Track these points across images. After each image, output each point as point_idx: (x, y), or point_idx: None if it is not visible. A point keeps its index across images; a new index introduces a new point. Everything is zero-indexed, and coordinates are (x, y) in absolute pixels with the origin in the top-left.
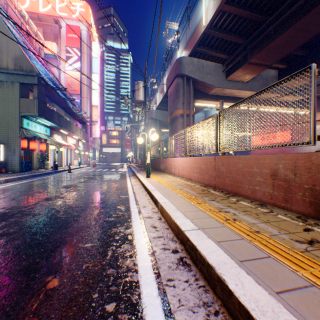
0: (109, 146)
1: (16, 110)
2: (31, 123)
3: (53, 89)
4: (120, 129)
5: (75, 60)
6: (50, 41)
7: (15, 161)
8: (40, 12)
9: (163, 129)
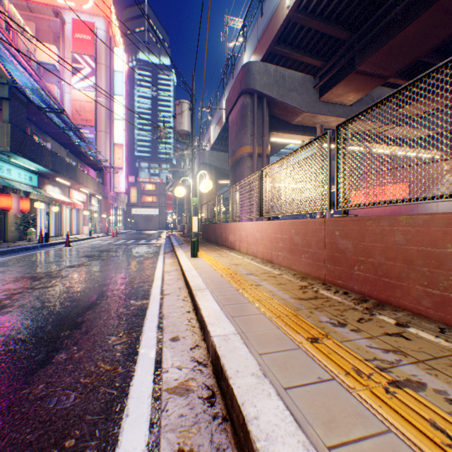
0: (141, 206)
1: None
2: None
3: (41, 110)
4: (157, 180)
5: (87, 74)
6: (48, 43)
7: None
8: None
9: (220, 180)
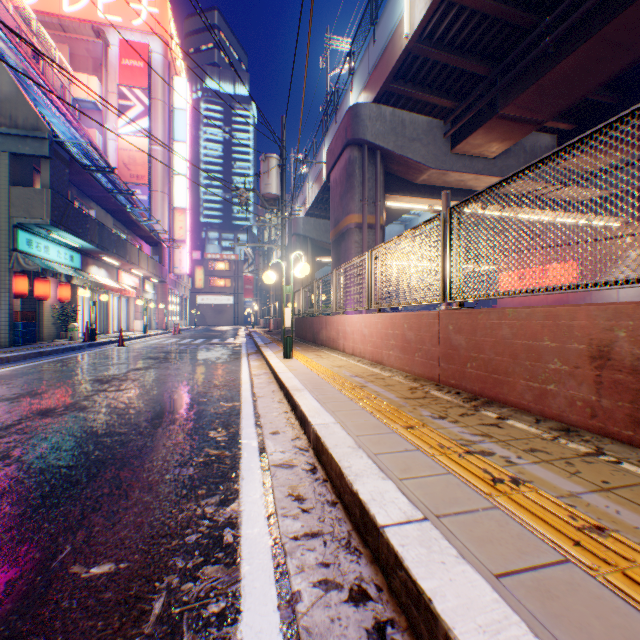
0: (209, 292)
1: (2, 212)
2: (36, 240)
3: (87, 169)
4: (232, 257)
5: (139, 114)
6: (86, 73)
7: (0, 322)
8: (65, 12)
9: (319, 257)
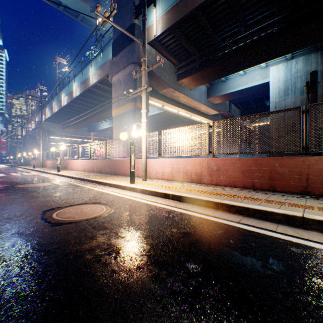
0: None
1: None
2: None
3: None
4: None
5: None
6: None
7: None
8: None
9: None
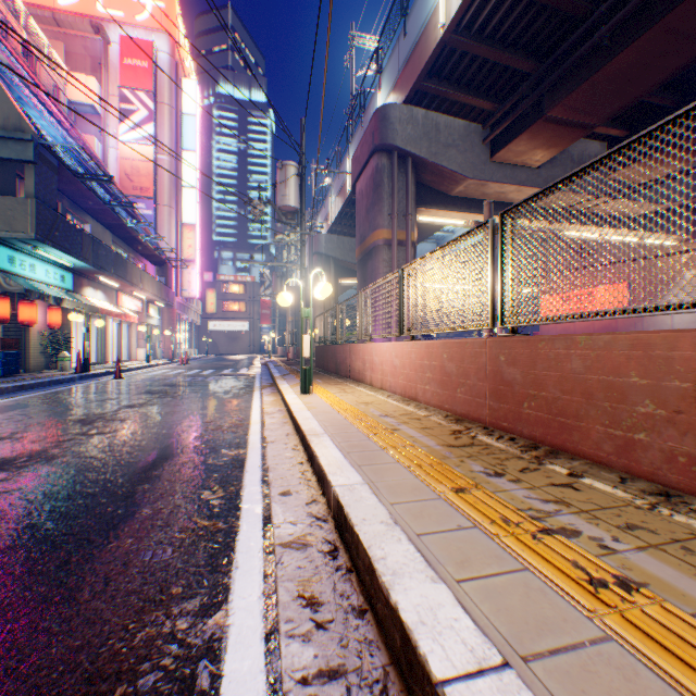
0: (222, 318)
1: None
2: (20, 257)
3: (79, 177)
4: (247, 279)
5: (142, 120)
6: (84, 73)
7: None
8: (60, 5)
9: (343, 279)
